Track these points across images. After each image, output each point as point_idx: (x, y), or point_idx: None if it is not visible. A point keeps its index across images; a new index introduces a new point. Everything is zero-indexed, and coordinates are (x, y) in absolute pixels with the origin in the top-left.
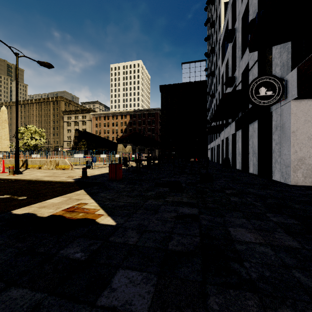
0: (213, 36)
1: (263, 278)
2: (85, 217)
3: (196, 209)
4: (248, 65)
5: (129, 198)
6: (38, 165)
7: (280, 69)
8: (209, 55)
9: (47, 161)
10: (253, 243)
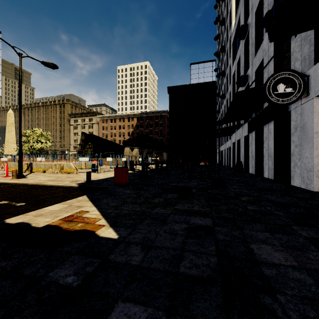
0: (224, 35)
1: None
2: (84, 228)
3: (210, 220)
4: (263, 62)
5: (135, 205)
6: (42, 168)
7: (301, 64)
8: (219, 55)
9: (51, 164)
10: (284, 267)
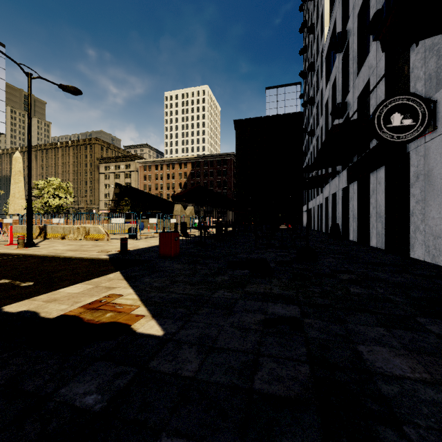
0: (312, 47)
1: None
2: (115, 319)
3: (296, 308)
4: (369, 84)
5: (188, 286)
6: (61, 233)
7: (424, 84)
8: (306, 75)
9: (73, 228)
10: (410, 381)
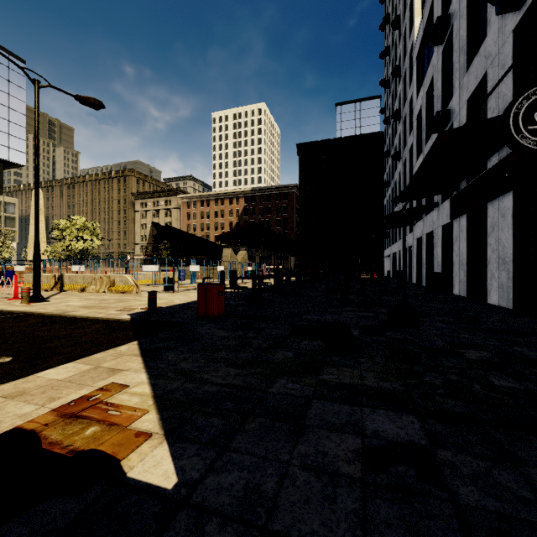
0: (398, 47)
1: None
2: (97, 443)
3: (415, 422)
4: (485, 80)
5: (232, 369)
6: (80, 284)
7: None
8: (389, 83)
9: (95, 277)
10: None
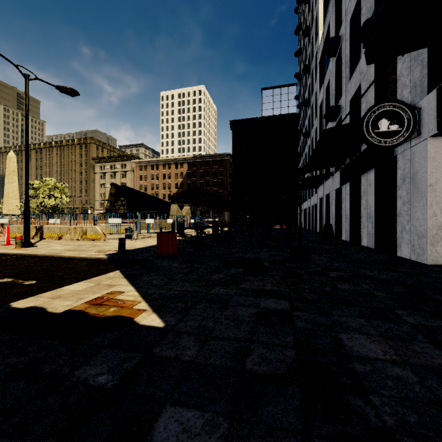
0: (307, 49)
1: (407, 427)
2: (118, 313)
3: (287, 303)
4: (360, 88)
5: (186, 283)
6: (57, 233)
7: (410, 92)
8: (301, 77)
9: (69, 228)
10: (381, 362)
